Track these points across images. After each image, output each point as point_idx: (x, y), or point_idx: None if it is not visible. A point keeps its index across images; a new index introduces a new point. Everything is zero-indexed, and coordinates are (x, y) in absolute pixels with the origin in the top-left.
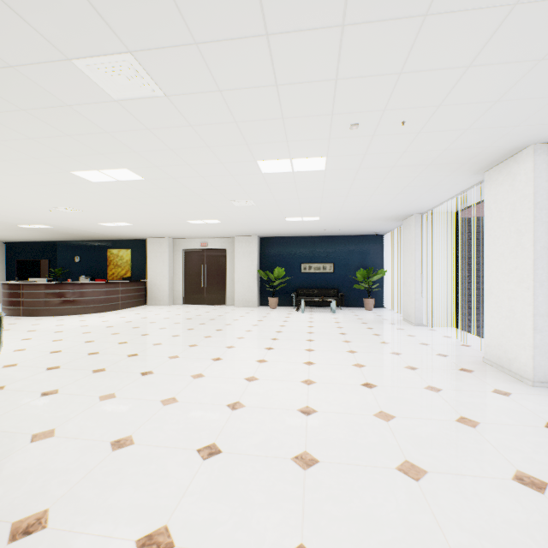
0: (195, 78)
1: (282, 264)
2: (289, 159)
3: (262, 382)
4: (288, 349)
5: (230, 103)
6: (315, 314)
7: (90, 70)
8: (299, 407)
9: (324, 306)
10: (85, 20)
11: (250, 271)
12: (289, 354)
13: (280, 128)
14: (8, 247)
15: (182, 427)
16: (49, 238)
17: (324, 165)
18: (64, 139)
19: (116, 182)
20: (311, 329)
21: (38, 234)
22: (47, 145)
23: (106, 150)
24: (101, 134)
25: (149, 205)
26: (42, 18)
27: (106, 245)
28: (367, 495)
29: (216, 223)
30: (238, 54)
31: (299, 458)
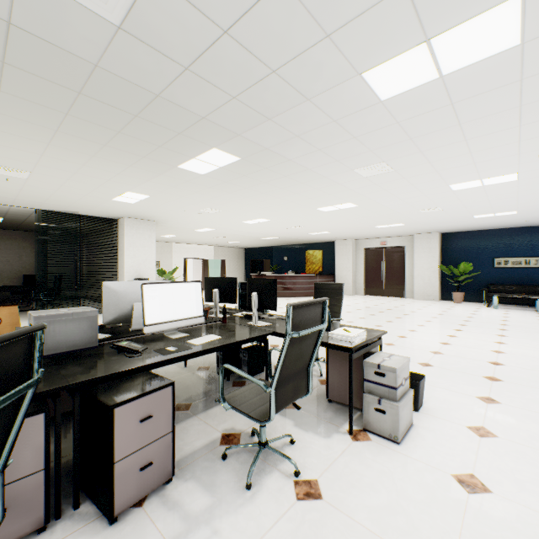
0: (415, 161)
1: (469, 259)
2: (479, 180)
3: (454, 346)
4: (477, 332)
5: (435, 165)
6: (512, 311)
7: (359, 171)
8: (488, 361)
9: (527, 304)
10: (368, 158)
11: (430, 266)
12: (479, 335)
13: (471, 167)
14: (246, 251)
15: (404, 354)
16: (270, 245)
17: (516, 177)
18: (325, 196)
19: (338, 210)
20: (504, 322)
21: (266, 242)
22: (314, 200)
23: (344, 196)
24: (347, 190)
25: (351, 220)
26: (350, 162)
27: (304, 247)
28: (538, 396)
29: (399, 225)
30: (445, 149)
31: (487, 377)
